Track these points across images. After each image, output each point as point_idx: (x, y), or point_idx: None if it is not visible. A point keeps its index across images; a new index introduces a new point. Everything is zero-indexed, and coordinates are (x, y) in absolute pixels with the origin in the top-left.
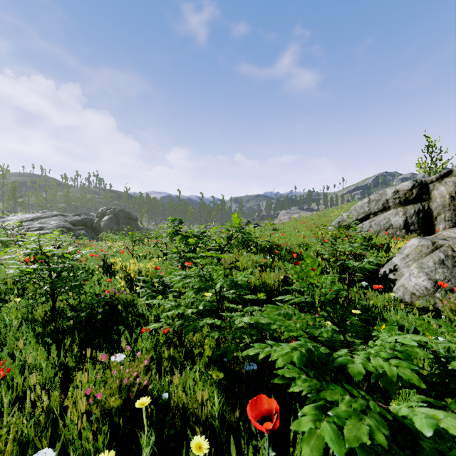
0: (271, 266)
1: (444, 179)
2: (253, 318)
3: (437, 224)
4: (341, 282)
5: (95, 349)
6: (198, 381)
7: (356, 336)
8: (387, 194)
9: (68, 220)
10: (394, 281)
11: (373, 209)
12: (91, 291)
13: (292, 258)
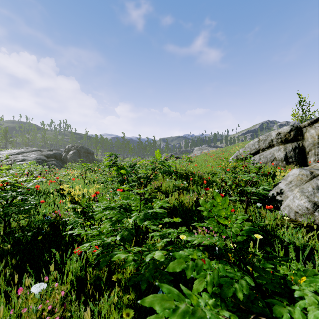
0: (187, 189)
1: (314, 125)
2: (146, 300)
3: (309, 157)
4: (240, 202)
5: (32, 268)
6: (113, 310)
7: (271, 285)
8: (272, 136)
9: (43, 154)
10: (280, 202)
11: (262, 146)
12: (43, 212)
13: (203, 183)
